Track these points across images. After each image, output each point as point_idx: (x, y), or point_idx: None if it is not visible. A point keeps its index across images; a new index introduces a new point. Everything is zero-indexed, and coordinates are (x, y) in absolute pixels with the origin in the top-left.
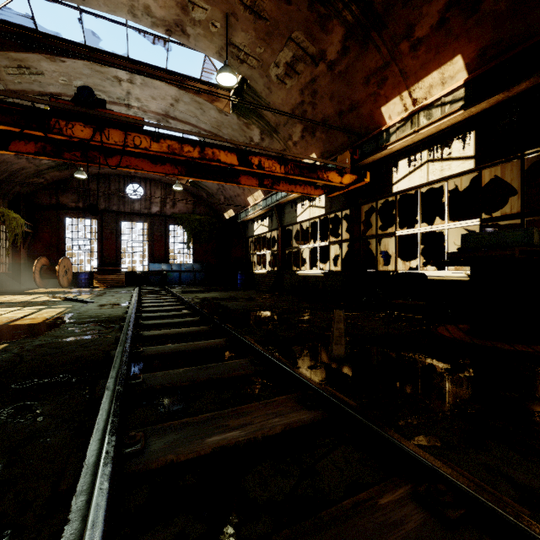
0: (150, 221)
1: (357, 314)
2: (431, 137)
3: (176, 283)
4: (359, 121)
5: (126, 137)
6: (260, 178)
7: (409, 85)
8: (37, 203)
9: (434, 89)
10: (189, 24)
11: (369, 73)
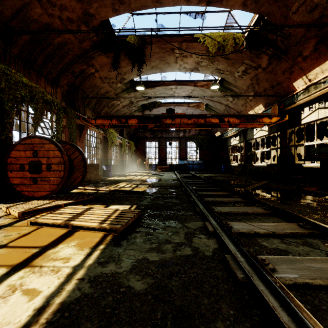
0: (179, 140)
1: (276, 183)
2: (319, 97)
3: (191, 170)
4: (283, 89)
5: (181, 120)
6: (229, 123)
7: (305, 73)
8: (137, 137)
9: (319, 75)
10: (199, 67)
11: (284, 70)
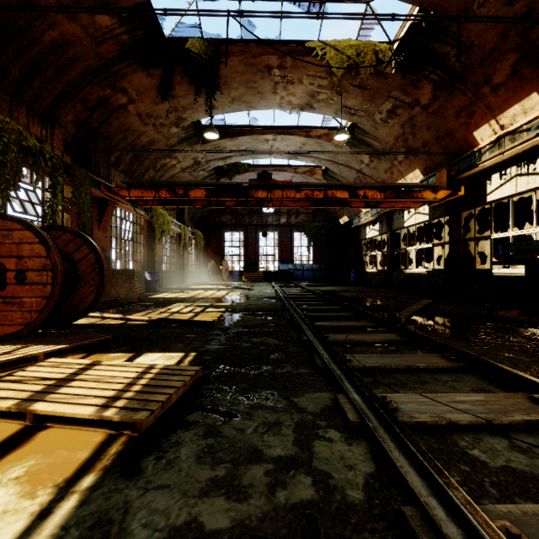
0: (279, 230)
1: (446, 303)
2: (518, 155)
3: (299, 279)
4: (455, 143)
5: (283, 193)
6: (366, 200)
7: (495, 115)
8: (208, 223)
9: (518, 117)
10: (315, 102)
11: (459, 109)
